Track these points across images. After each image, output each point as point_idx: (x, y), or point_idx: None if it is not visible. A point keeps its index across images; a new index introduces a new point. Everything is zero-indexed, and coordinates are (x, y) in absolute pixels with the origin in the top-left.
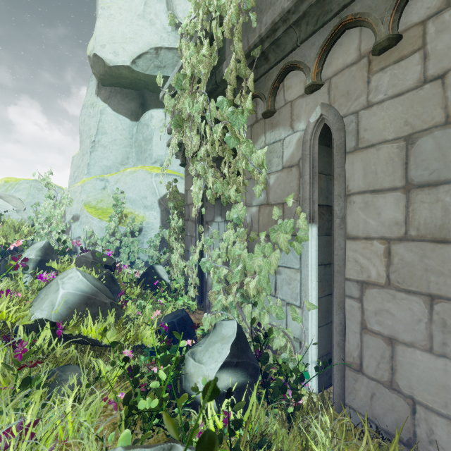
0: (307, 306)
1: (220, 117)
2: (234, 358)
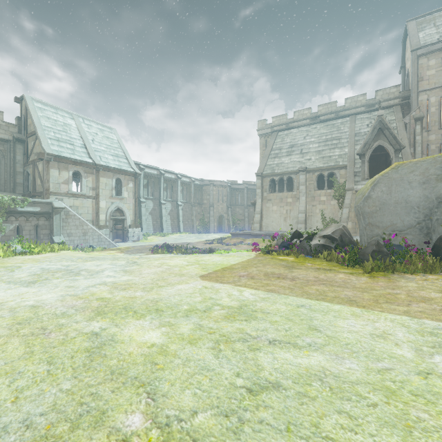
0: None
1: None
2: None
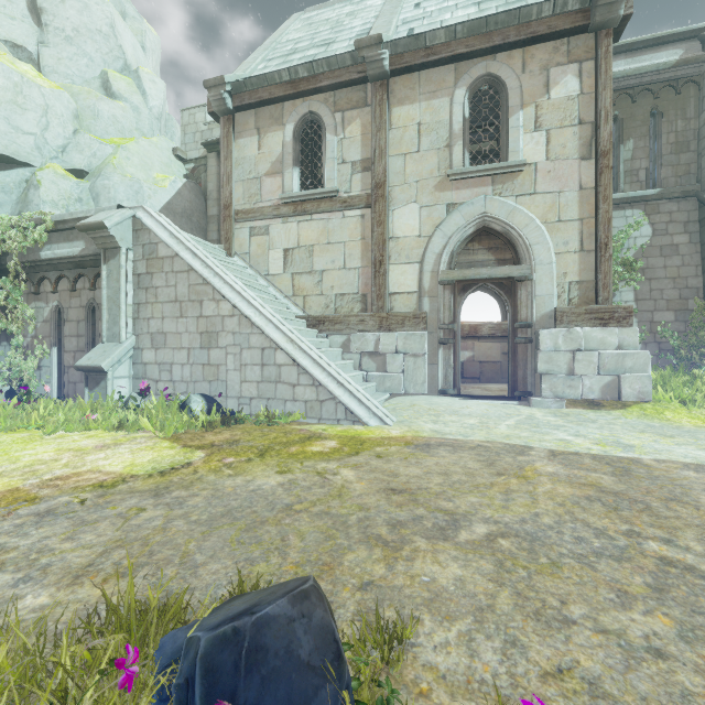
0: (47, 377)
1: (5, 287)
2: (8, 395)
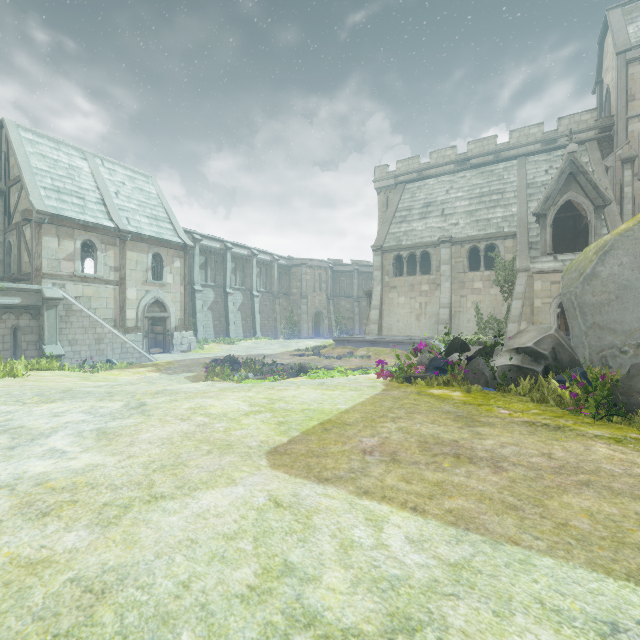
0: None
1: None
2: None
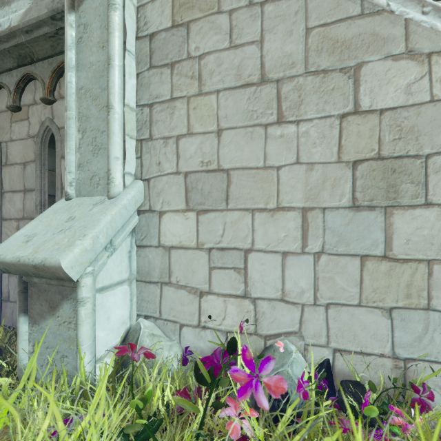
0: None
1: None
2: None
